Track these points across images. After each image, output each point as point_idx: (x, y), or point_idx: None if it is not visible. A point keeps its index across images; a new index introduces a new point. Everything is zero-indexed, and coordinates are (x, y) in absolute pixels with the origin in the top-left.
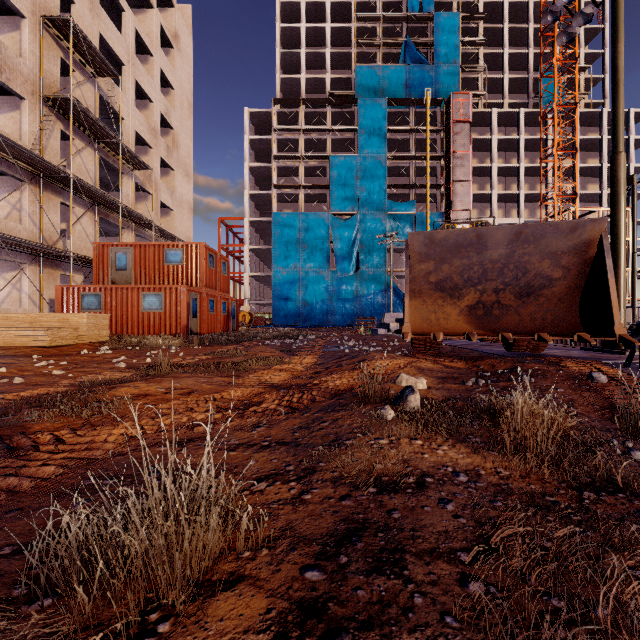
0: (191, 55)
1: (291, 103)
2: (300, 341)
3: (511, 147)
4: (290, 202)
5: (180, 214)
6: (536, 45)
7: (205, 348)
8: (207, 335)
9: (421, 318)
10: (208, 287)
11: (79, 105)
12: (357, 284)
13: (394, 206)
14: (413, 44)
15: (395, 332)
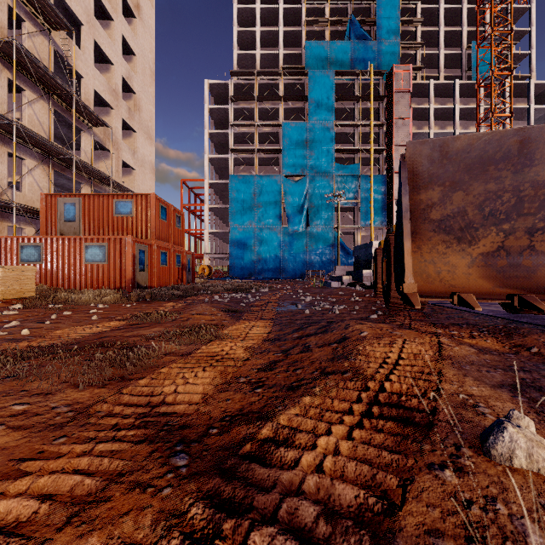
0: (153, 27)
1: (247, 75)
2: (252, 295)
3: (446, 116)
4: (246, 166)
5: (142, 173)
6: (468, 24)
7: (139, 306)
8: (149, 289)
9: (414, 271)
10: (159, 239)
11: (24, 51)
12: (307, 240)
13: (341, 169)
14: (357, 22)
15: (348, 285)
